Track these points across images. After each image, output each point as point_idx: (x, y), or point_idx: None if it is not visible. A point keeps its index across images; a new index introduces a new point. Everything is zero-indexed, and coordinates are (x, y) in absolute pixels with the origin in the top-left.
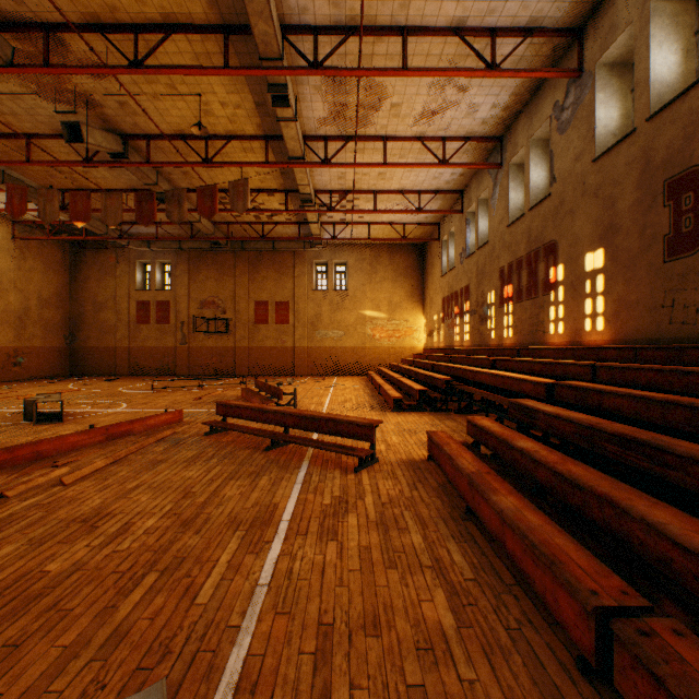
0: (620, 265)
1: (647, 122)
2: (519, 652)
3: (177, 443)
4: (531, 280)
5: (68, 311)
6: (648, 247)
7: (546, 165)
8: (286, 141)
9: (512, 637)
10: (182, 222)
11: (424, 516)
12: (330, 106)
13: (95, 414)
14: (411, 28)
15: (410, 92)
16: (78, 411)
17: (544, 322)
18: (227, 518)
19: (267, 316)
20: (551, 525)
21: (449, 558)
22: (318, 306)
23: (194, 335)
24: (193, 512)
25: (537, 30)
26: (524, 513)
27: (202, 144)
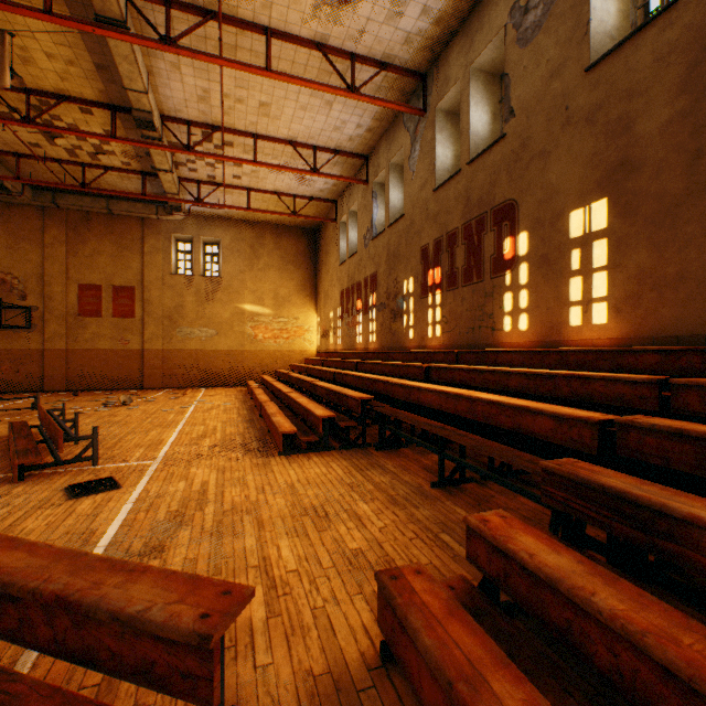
0: (644, 221)
1: None
2: None
3: None
4: (472, 258)
5: None
6: None
7: (489, 107)
8: None
9: None
10: None
11: None
12: None
13: None
14: None
15: None
16: None
17: (494, 315)
18: None
19: (99, 305)
20: None
21: None
22: (179, 295)
23: None
24: None
25: None
26: None
27: None
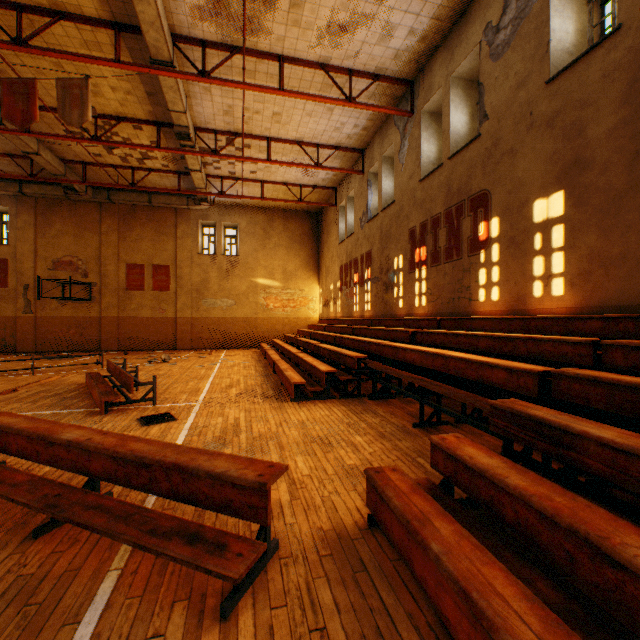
0: (594, 210)
1: None
2: None
3: None
4: (452, 239)
5: None
6: None
7: (467, 109)
8: (143, 27)
9: None
10: (18, 155)
11: None
12: None
13: None
14: None
15: None
16: None
17: (471, 288)
18: None
19: (142, 281)
20: None
21: None
22: (205, 271)
23: (44, 303)
24: None
25: None
26: None
27: (15, 21)
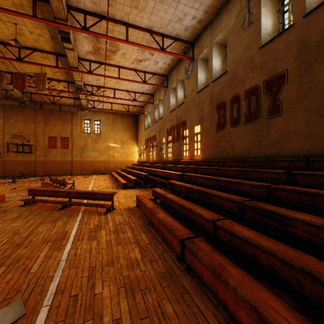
0: (205, 132)
1: (212, 83)
2: (161, 259)
3: (4, 212)
4: (178, 134)
5: None
6: (212, 126)
7: (183, 90)
8: (69, 58)
9: (159, 256)
10: None
11: (133, 226)
12: (92, 47)
13: None
14: (130, 24)
15: (130, 49)
16: None
17: (182, 151)
18: (41, 240)
19: (56, 144)
20: (174, 220)
21: (141, 238)
22: (85, 140)
23: (8, 154)
24: (21, 240)
25: (179, 39)
26: (166, 218)
27: (16, 49)
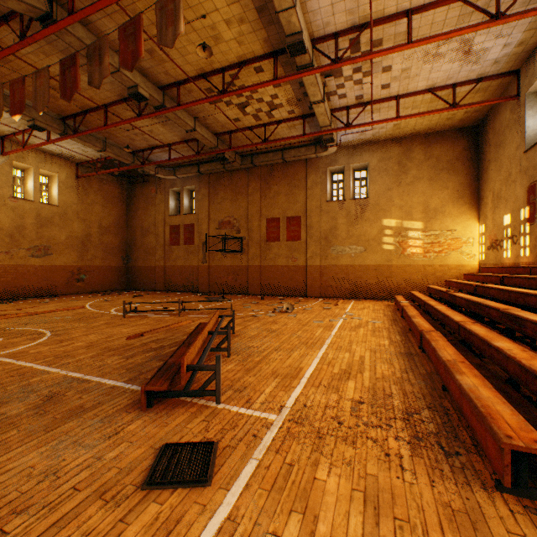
0: None
1: None
2: None
3: None
4: None
5: (125, 237)
6: None
7: None
8: None
9: None
10: (190, 140)
11: None
12: None
13: None
14: None
15: None
16: None
17: None
18: None
19: (278, 233)
20: None
21: None
22: (332, 219)
23: (213, 255)
24: None
25: None
26: None
27: None
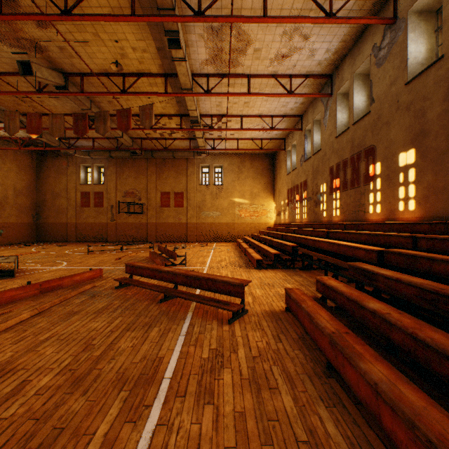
0: (430, 161)
1: None
2: None
3: (93, 296)
4: (354, 174)
5: (35, 199)
6: None
7: (365, 92)
8: (179, 76)
9: None
10: (111, 138)
11: (291, 372)
12: (210, 50)
13: (41, 271)
14: None
15: (267, 39)
16: (29, 268)
17: (365, 205)
18: (116, 374)
19: (168, 202)
20: (436, 408)
21: (323, 429)
22: (203, 195)
23: (120, 215)
24: (87, 368)
25: None
26: (401, 389)
27: (121, 80)
